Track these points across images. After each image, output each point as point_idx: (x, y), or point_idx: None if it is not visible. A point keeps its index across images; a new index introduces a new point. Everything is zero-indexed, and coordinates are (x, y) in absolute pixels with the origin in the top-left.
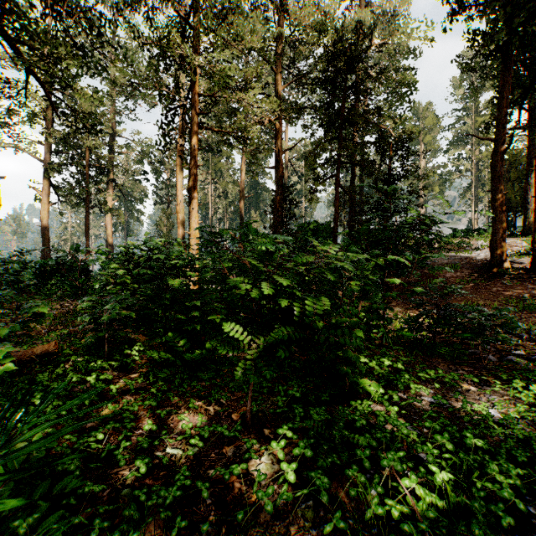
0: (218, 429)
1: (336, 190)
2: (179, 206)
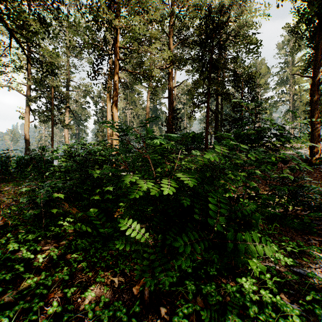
0: (117, 313)
1: (207, 111)
2: None
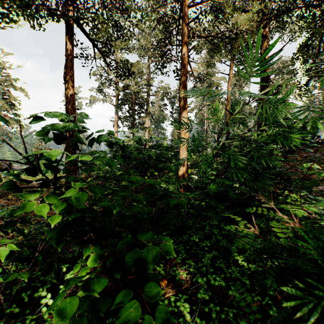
0: None
1: None
2: None
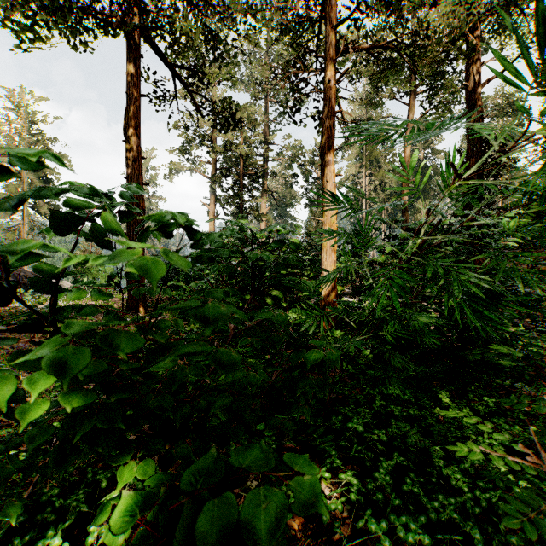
0: None
1: None
2: None
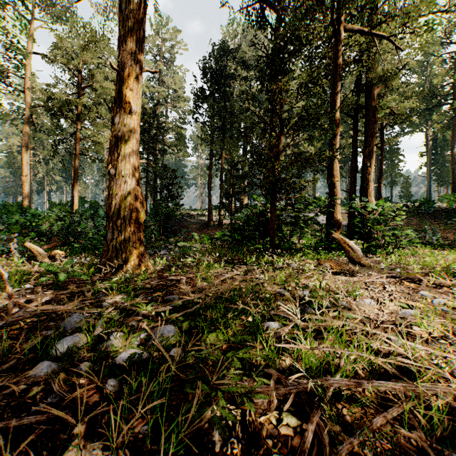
0: None
1: (146, 185)
2: (26, 177)
